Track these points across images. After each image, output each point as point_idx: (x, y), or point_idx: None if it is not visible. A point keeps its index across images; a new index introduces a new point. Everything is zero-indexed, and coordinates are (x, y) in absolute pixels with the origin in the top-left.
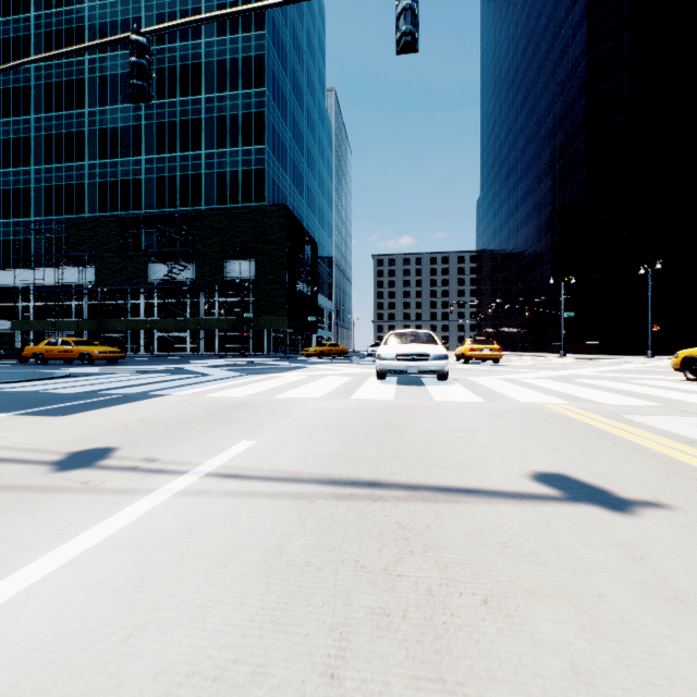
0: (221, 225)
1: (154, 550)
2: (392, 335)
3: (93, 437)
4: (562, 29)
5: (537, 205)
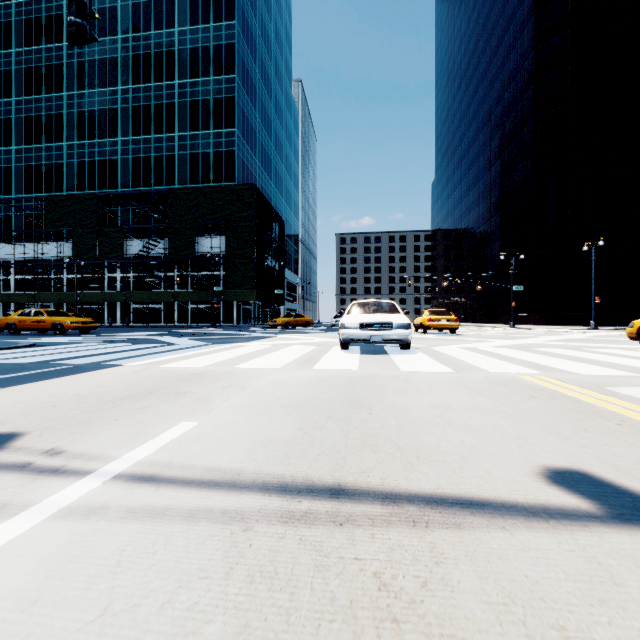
0: (193, 203)
1: None
2: (355, 305)
3: (4, 418)
4: (511, 25)
5: (487, 187)
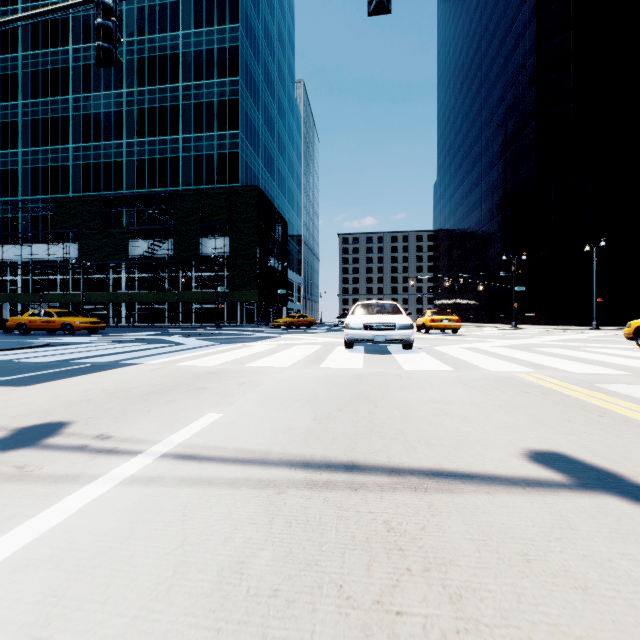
0: (197, 205)
1: (74, 570)
2: (359, 306)
3: (48, 409)
4: (513, 26)
5: (490, 188)
